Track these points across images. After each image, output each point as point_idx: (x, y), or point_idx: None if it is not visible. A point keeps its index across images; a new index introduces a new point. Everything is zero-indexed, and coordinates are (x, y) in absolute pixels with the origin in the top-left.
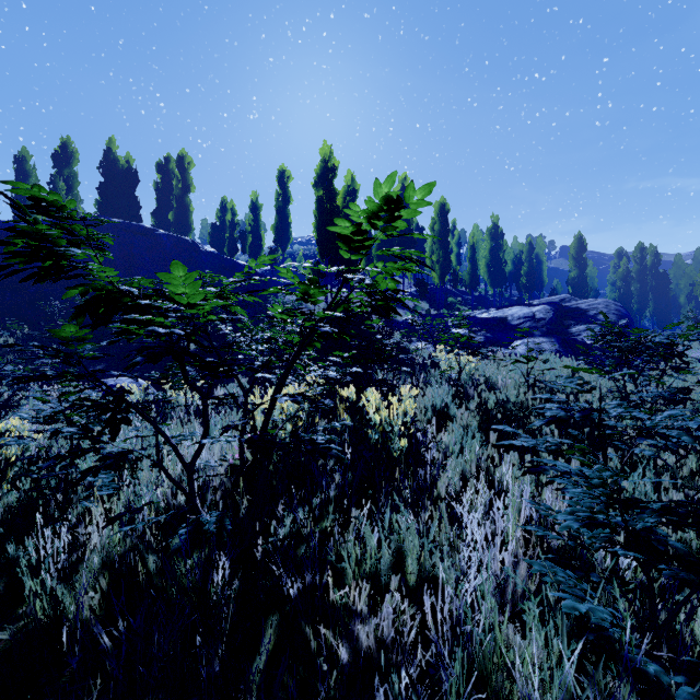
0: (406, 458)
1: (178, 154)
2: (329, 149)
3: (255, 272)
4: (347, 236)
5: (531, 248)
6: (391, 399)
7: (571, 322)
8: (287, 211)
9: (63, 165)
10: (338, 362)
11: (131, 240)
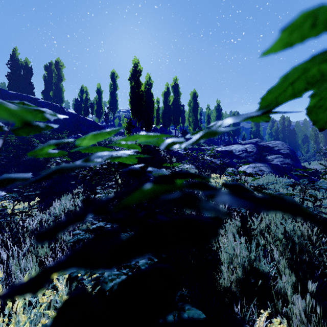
0: None
1: (55, 60)
2: (137, 61)
3: (97, 124)
4: None
5: None
6: None
7: (266, 153)
8: (115, 94)
9: None
10: None
11: None
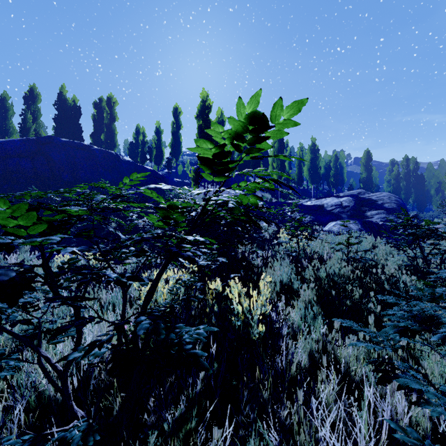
0: (262, 335)
1: (107, 96)
2: (206, 93)
3: (157, 174)
4: (208, 159)
5: (336, 159)
6: (250, 293)
7: (366, 208)
8: (179, 134)
9: (31, 103)
10: (211, 236)
11: (74, 152)
